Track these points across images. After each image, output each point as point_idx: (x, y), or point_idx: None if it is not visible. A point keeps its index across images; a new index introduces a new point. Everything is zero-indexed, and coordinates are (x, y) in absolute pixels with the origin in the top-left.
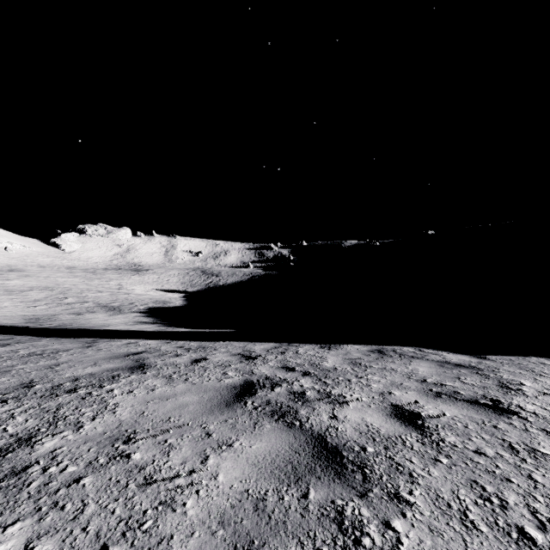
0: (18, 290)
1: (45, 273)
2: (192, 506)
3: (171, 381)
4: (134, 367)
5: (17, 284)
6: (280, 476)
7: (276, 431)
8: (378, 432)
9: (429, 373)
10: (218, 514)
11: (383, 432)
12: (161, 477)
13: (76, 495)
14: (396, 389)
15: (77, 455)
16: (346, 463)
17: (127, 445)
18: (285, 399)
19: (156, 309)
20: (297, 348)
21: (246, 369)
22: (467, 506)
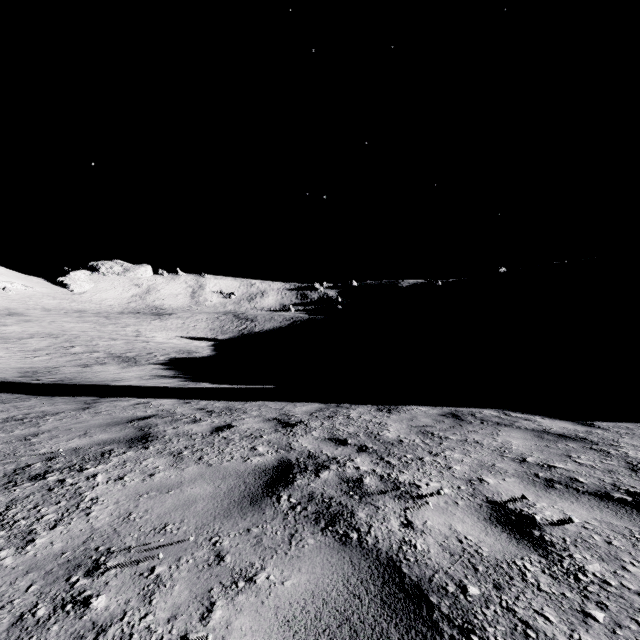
0: (16, 337)
1: (49, 318)
2: None
3: (179, 461)
4: (135, 438)
5: (15, 330)
6: None
7: (322, 552)
8: (479, 554)
9: (526, 448)
10: None
11: (487, 554)
12: None
13: None
14: (488, 474)
15: (6, 599)
16: (439, 621)
17: (90, 579)
18: (335, 490)
19: (179, 360)
20: (349, 411)
21: (282, 442)
22: None
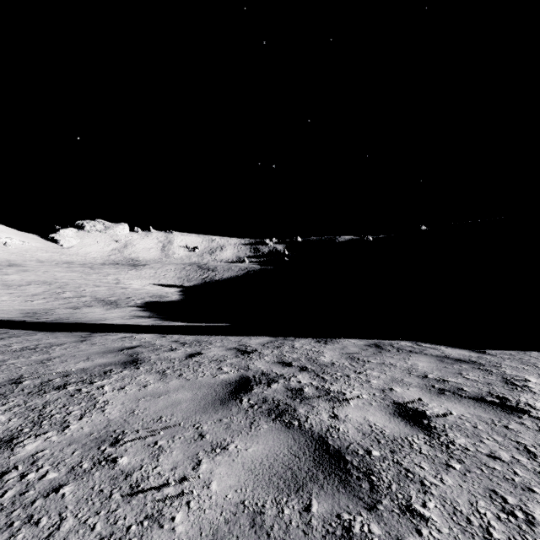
0: (16, 284)
1: (43, 268)
2: (181, 521)
3: (164, 377)
4: (127, 362)
5: (16, 278)
6: (279, 484)
7: (273, 432)
8: (382, 433)
9: (429, 368)
10: (210, 531)
11: (388, 433)
12: (148, 485)
13: (53, 507)
14: (397, 386)
15: (60, 459)
16: (351, 469)
17: (114, 448)
18: (282, 396)
19: (153, 304)
20: (293, 342)
21: (241, 365)
22: (489, 522)
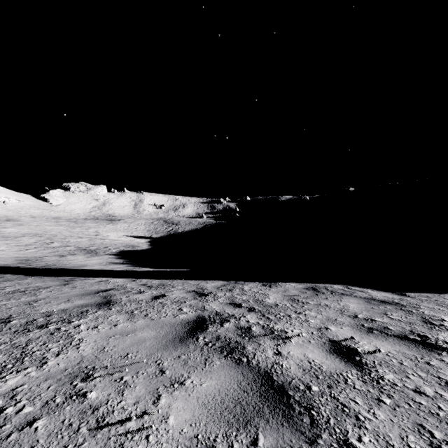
0: (13, 236)
1: (35, 222)
2: None
3: (132, 317)
4: (102, 303)
5: (12, 231)
6: (229, 419)
7: (225, 368)
8: (320, 369)
9: (359, 309)
10: None
11: (325, 369)
12: (112, 419)
13: (26, 441)
14: (332, 325)
15: (36, 393)
16: (293, 404)
17: (85, 383)
18: (233, 334)
19: (126, 252)
20: (243, 286)
21: (198, 306)
22: None
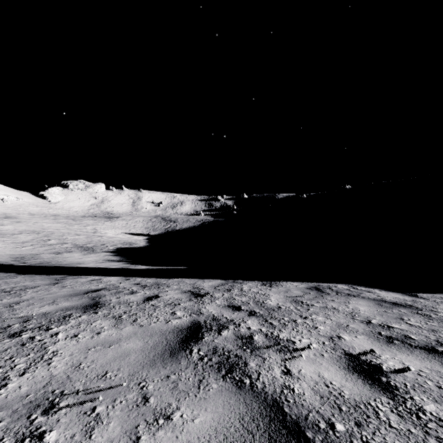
0: (10, 233)
1: (33, 220)
2: None
3: (119, 323)
4: (88, 305)
5: (10, 228)
6: None
7: (223, 394)
8: (342, 396)
9: (370, 313)
10: None
11: (348, 396)
12: None
13: None
14: (344, 333)
15: None
16: None
17: (46, 417)
18: (233, 345)
19: (123, 249)
20: (242, 285)
21: (194, 309)
22: None
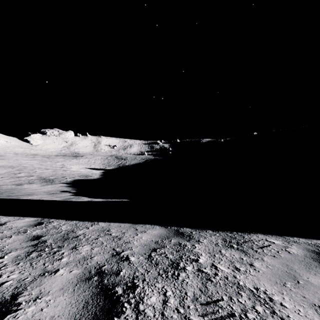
0: None
1: (15, 158)
2: None
3: None
4: None
5: None
6: None
7: None
8: None
9: None
10: None
11: None
12: None
13: None
14: None
15: None
16: None
17: None
18: None
19: (79, 181)
20: (193, 245)
21: None
22: None
